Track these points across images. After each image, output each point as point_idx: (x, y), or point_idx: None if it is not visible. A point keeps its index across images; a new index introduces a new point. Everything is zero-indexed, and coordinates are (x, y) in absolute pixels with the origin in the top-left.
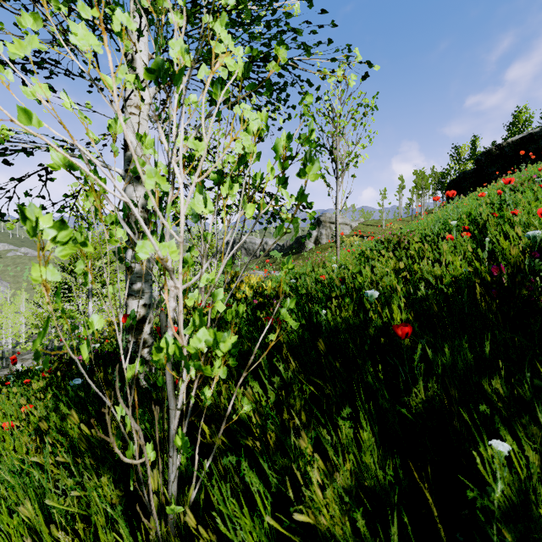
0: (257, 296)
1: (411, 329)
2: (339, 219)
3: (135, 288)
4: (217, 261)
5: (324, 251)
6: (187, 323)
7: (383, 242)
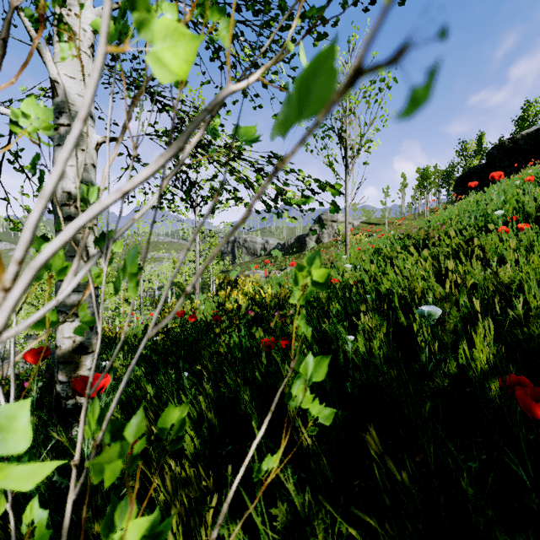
0: (253, 305)
1: None
2: (340, 218)
3: (67, 301)
4: (107, 263)
5: (326, 249)
6: (171, 334)
7: (401, 238)
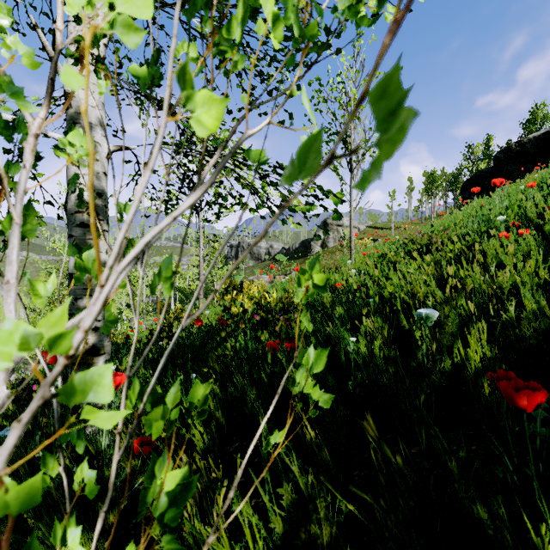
0: (258, 309)
1: (544, 397)
2: (346, 222)
3: (80, 305)
4: (143, 268)
5: (331, 254)
6: None
7: (406, 243)
